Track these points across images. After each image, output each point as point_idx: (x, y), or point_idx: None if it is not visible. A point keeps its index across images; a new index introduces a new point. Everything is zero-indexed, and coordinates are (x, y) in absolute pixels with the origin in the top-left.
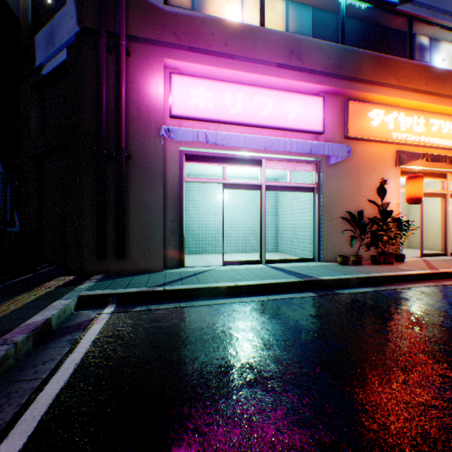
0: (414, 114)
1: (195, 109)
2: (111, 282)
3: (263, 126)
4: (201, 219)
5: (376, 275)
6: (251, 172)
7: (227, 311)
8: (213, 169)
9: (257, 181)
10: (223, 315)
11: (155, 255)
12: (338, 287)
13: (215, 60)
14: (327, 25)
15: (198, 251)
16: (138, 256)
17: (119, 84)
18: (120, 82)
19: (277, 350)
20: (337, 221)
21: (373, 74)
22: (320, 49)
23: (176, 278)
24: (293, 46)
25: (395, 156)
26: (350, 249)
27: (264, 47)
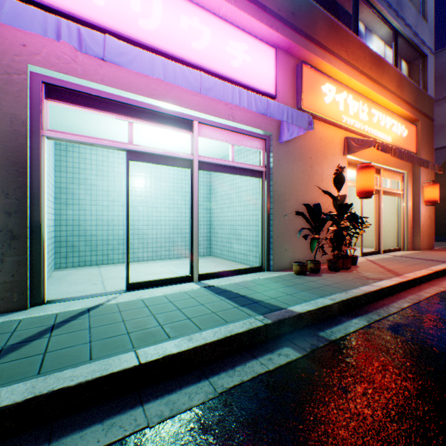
0: (360, 100)
1: None
2: None
3: (195, 65)
4: (101, 212)
5: (358, 294)
6: (177, 149)
7: None
8: (119, 137)
9: (186, 154)
10: None
11: None
12: (319, 321)
13: None
14: None
15: (96, 261)
16: None
17: None
18: None
19: None
20: (289, 217)
21: (327, 39)
22: None
23: None
24: None
25: (344, 143)
26: (303, 252)
27: None
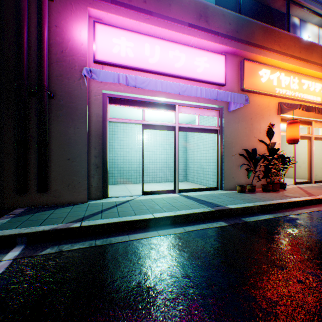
0: (291, 75)
1: (117, 56)
2: (28, 218)
3: (177, 76)
4: (125, 155)
5: (272, 203)
6: (166, 117)
7: (144, 249)
8: (135, 114)
9: (172, 123)
10: (140, 256)
11: (79, 188)
12: (243, 214)
13: (136, 14)
14: (227, 0)
15: (123, 182)
16: (62, 189)
17: (40, 23)
18: (41, 22)
19: (206, 319)
20: (235, 157)
21: (263, 40)
22: (223, 15)
23: (97, 211)
24: (202, 11)
25: (278, 107)
26: (245, 179)
27: (178, 8)
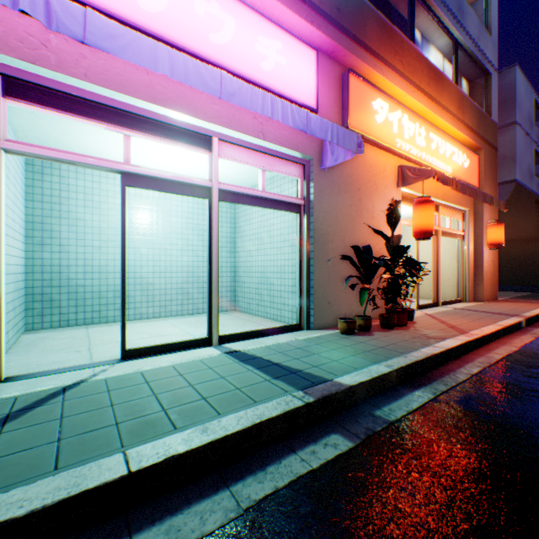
0: (416, 121)
1: None
2: None
3: (214, 64)
4: (91, 256)
5: (420, 358)
6: (192, 175)
7: None
8: (114, 157)
9: (203, 180)
10: None
11: None
12: (374, 396)
13: None
14: None
15: (84, 320)
16: None
17: None
18: None
19: None
20: (333, 262)
21: (379, 45)
22: None
23: None
24: None
25: (398, 173)
26: (350, 306)
27: None
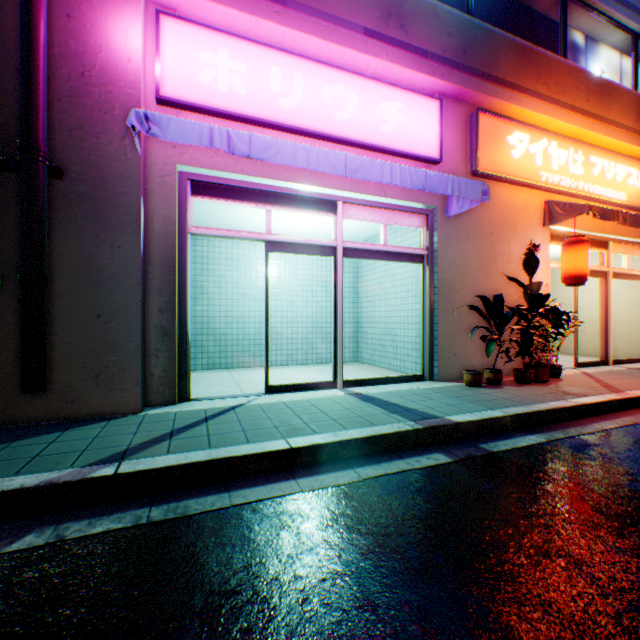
0: (569, 146)
1: (210, 90)
2: None
3: (339, 139)
4: (231, 308)
5: (542, 409)
6: (316, 229)
7: (265, 529)
8: (251, 221)
9: (329, 240)
10: (255, 549)
11: (123, 380)
12: (483, 435)
13: (251, 1)
14: None
15: (226, 364)
16: (84, 383)
17: (28, 4)
18: (31, 2)
19: None
20: (460, 312)
21: (516, 73)
22: (435, 16)
23: (161, 433)
24: (392, 3)
25: (544, 210)
26: (480, 359)
27: None
